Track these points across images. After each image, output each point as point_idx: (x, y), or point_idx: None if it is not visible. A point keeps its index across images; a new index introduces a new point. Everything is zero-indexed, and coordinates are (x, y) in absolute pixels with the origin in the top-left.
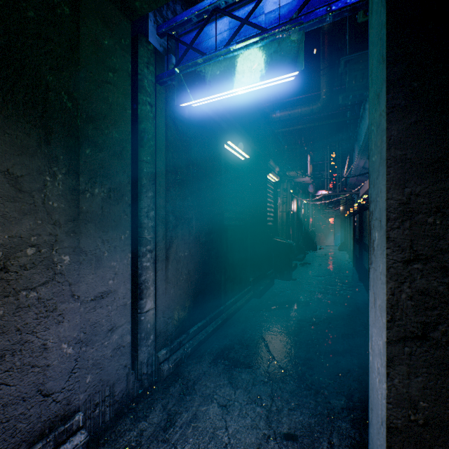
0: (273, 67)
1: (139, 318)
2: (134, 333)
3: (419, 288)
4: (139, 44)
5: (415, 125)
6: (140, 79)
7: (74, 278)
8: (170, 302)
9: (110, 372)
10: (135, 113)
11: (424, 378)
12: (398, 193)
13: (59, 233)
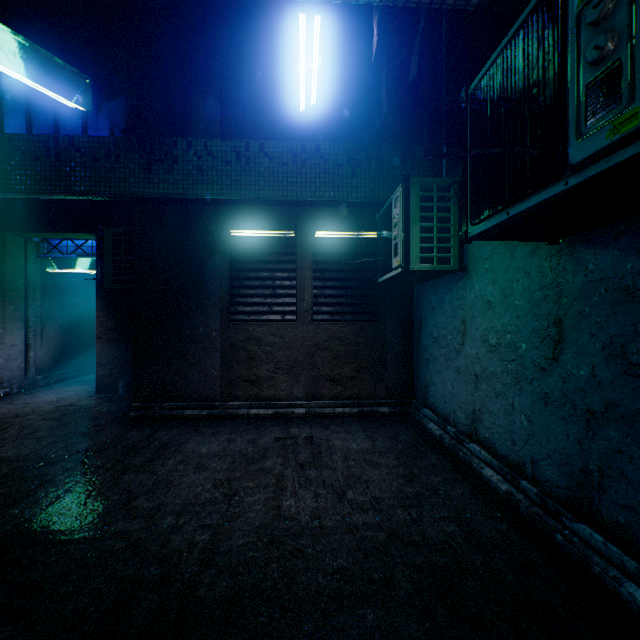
0: (92, 265)
1: (28, 359)
2: (25, 366)
3: (101, 330)
4: (28, 243)
5: (100, 303)
6: (29, 258)
7: (4, 337)
8: (45, 355)
9: (16, 375)
10: (26, 272)
11: (101, 344)
12: (98, 314)
13: (0, 322)
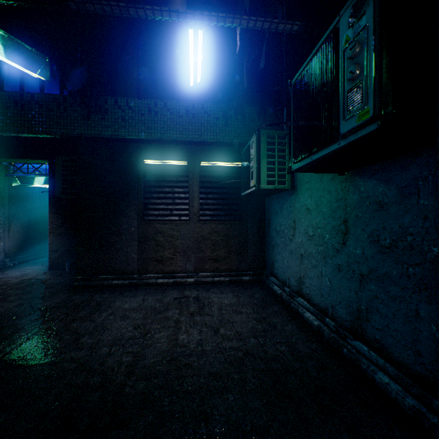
0: (45, 182)
1: None
2: None
3: (52, 227)
4: None
5: (52, 208)
6: None
7: None
8: (11, 245)
9: None
10: None
11: (53, 237)
12: (50, 216)
13: None
